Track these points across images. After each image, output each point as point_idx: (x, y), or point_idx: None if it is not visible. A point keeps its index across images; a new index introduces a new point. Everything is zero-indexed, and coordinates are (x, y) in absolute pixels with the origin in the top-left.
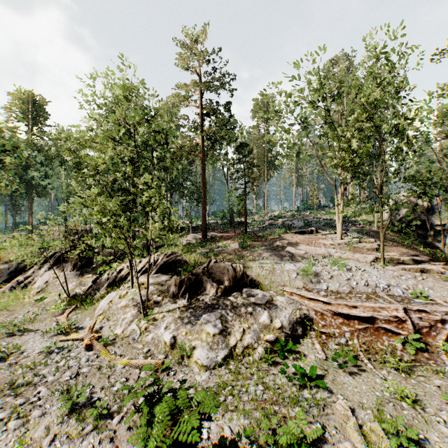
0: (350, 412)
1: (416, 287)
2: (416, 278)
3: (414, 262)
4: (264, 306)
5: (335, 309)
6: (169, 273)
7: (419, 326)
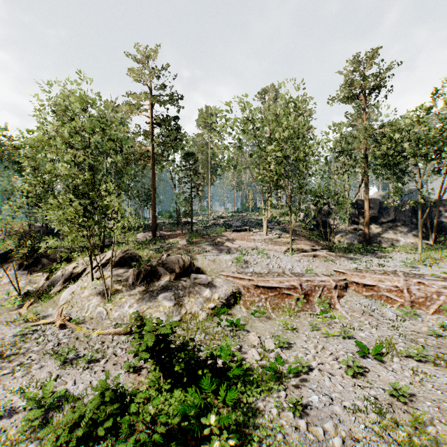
0: (257, 337)
1: (308, 266)
2: (310, 260)
3: (312, 251)
4: (207, 286)
5: (256, 283)
6: (125, 266)
7: (306, 290)
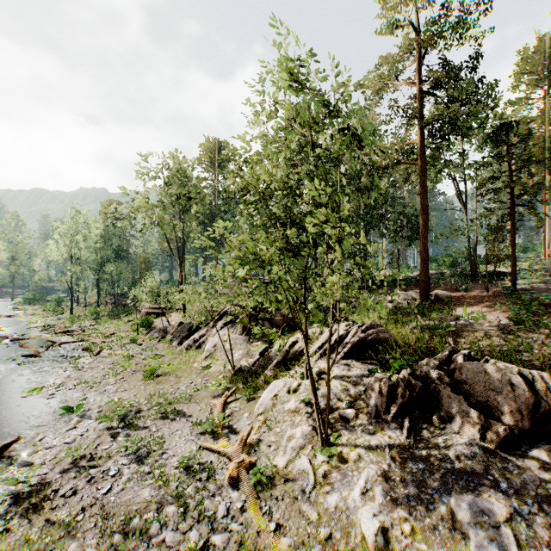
0: None
1: None
2: None
3: None
4: None
5: None
6: (365, 360)
7: None
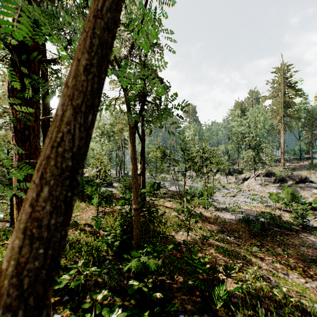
0: None
1: None
2: None
3: None
4: (315, 188)
5: None
6: (268, 177)
7: None
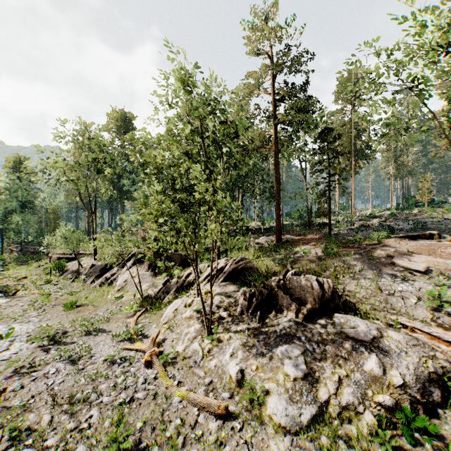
0: None
1: None
2: None
3: None
4: (369, 345)
5: None
6: (237, 282)
7: None
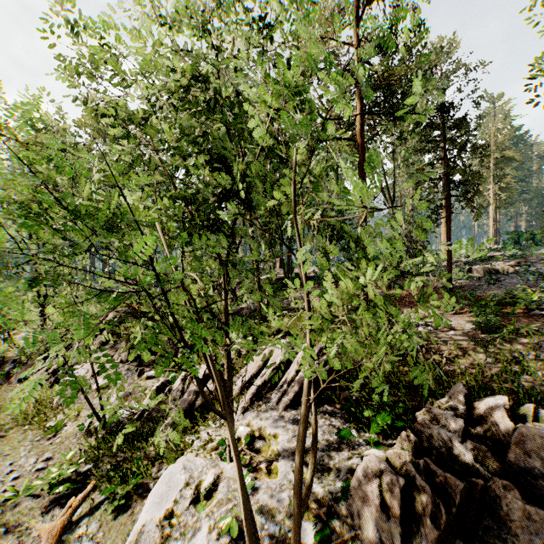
0: None
1: None
2: None
3: None
4: None
5: None
6: (323, 405)
7: None
